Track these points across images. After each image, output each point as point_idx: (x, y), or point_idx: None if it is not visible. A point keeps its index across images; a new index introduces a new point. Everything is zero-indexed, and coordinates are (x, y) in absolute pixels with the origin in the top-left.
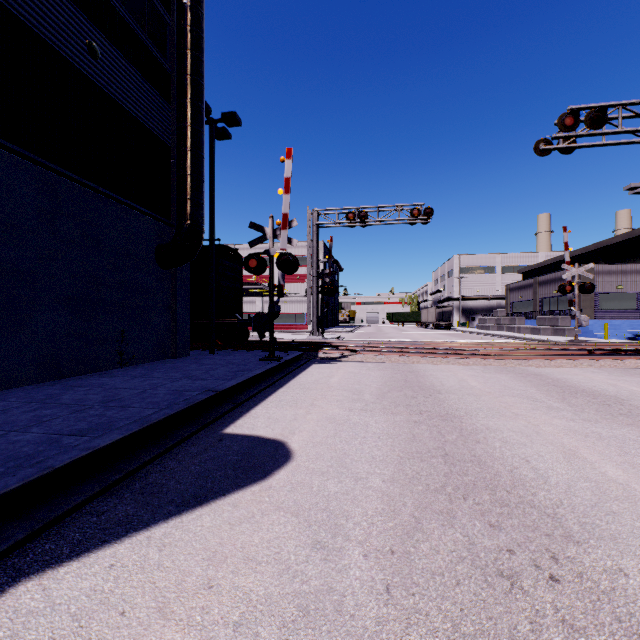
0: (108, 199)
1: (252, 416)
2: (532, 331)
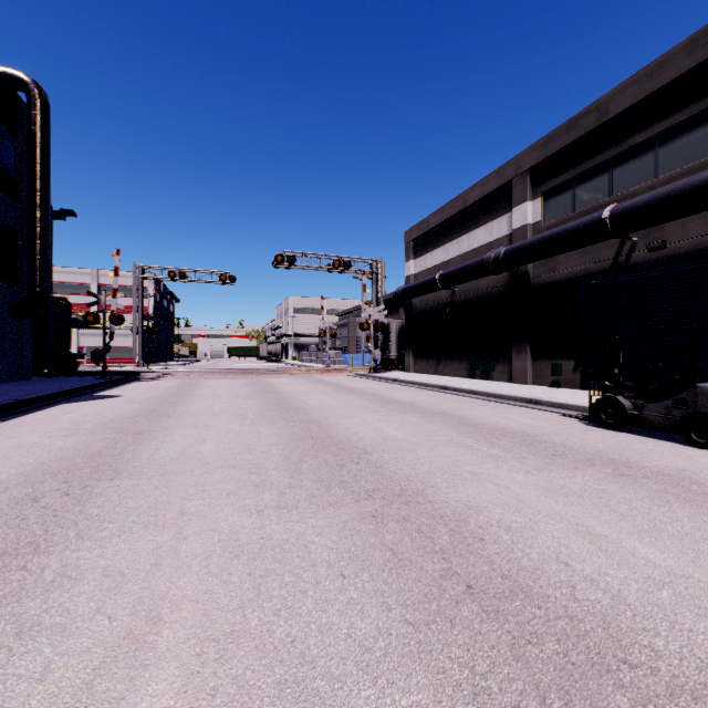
0: None
1: (103, 393)
2: (322, 362)
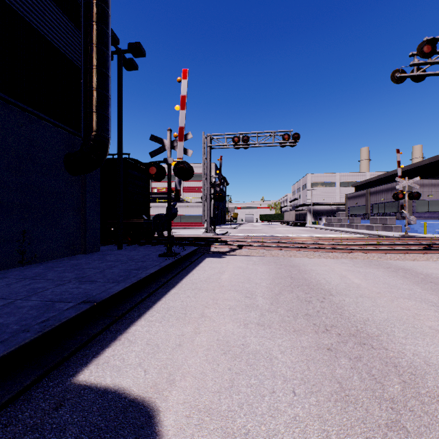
0: (7, 104)
1: (127, 339)
2: (367, 228)
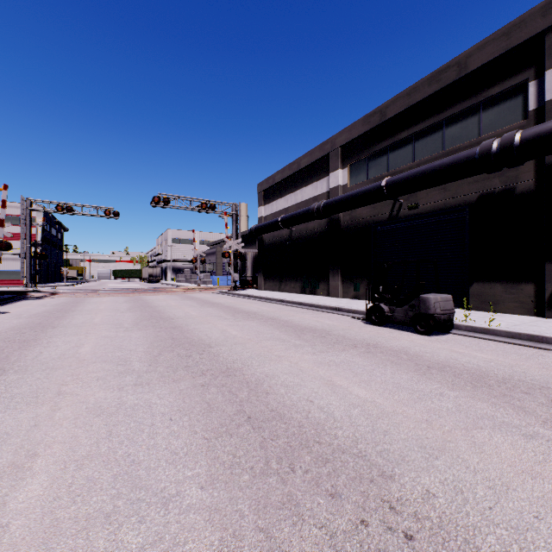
0: None
1: None
2: (195, 282)
